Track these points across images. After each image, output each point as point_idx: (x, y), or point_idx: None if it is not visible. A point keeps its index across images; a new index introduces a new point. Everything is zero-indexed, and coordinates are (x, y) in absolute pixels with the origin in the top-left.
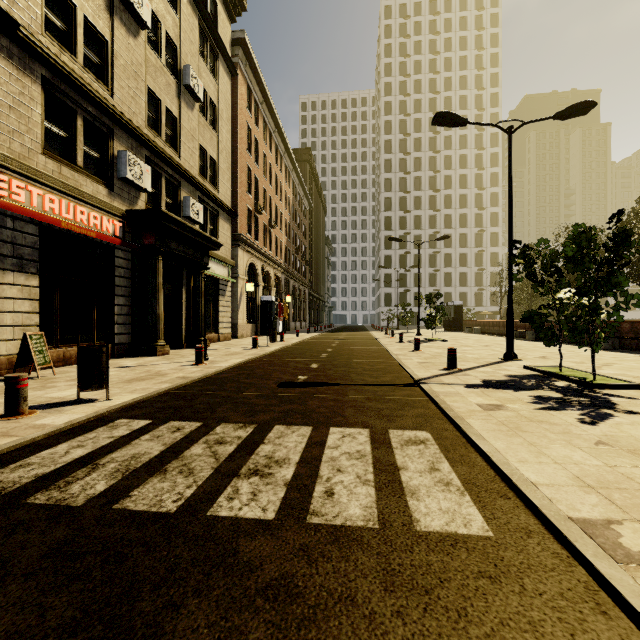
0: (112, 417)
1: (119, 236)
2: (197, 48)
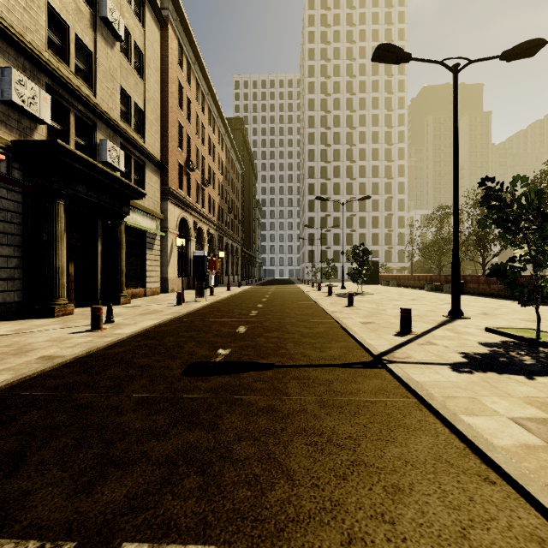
0: None
1: (1, 171)
2: None
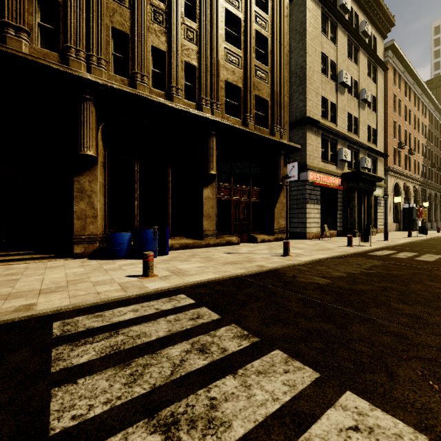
0: (380, 249)
1: (339, 185)
2: (366, 74)
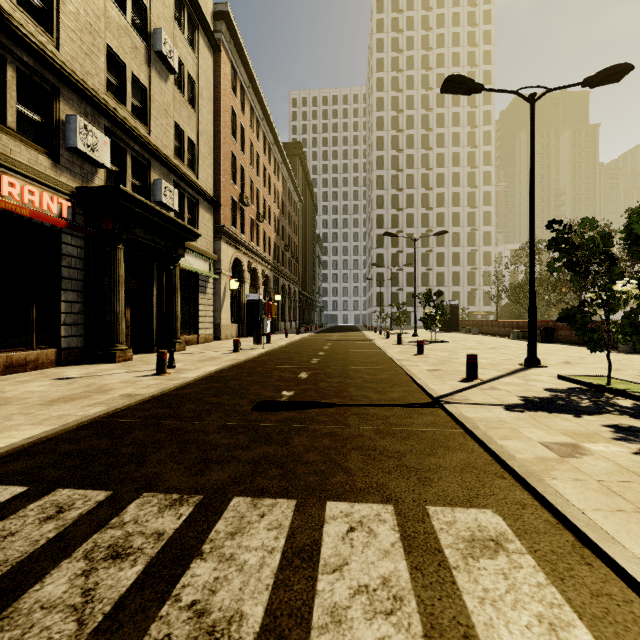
0: None
1: (67, 218)
2: (172, 13)
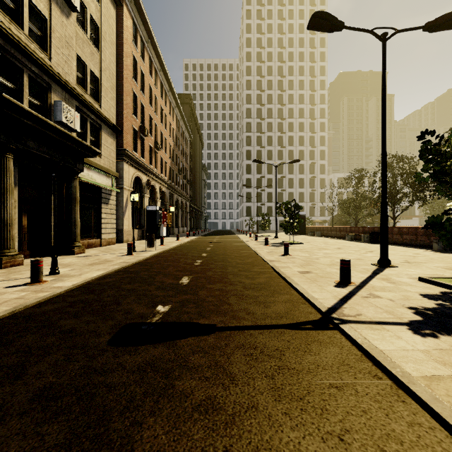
0: None
1: None
2: None
